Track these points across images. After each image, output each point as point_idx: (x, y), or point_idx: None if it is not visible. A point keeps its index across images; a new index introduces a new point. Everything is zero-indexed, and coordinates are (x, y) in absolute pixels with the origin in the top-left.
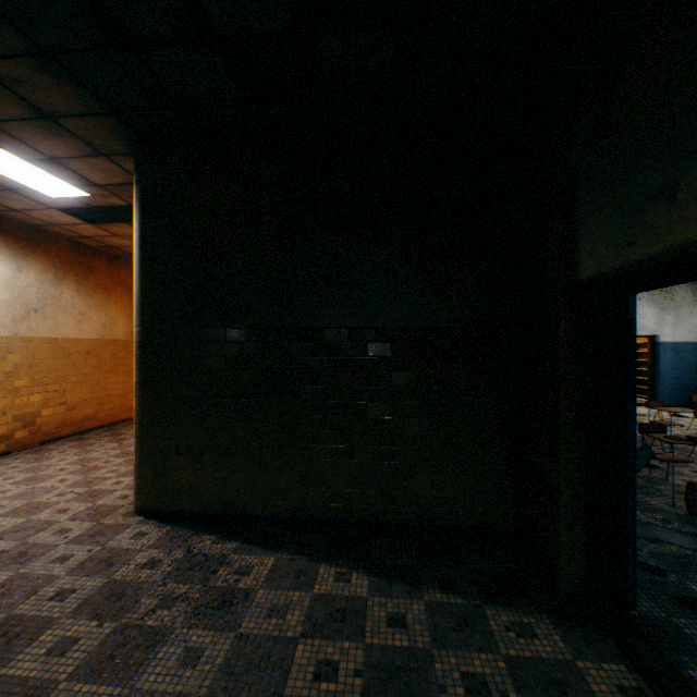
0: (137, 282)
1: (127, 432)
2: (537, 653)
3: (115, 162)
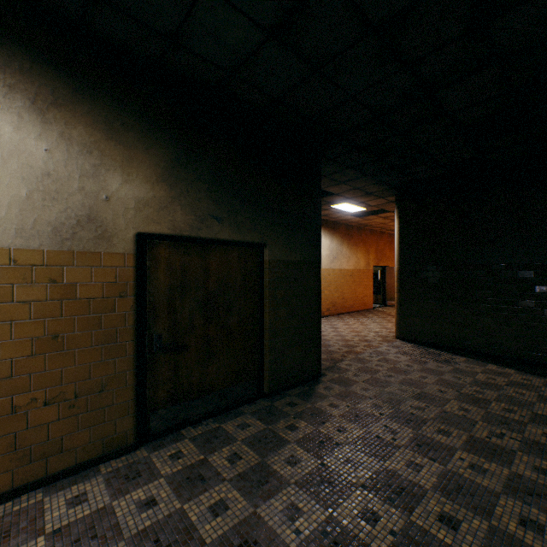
0: (397, 247)
1: (368, 315)
2: None
3: (384, 199)
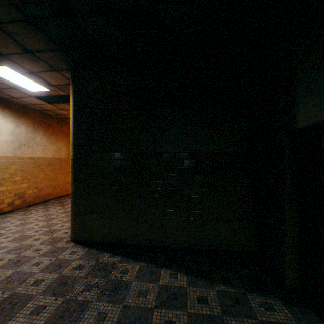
0: (72, 131)
1: (66, 201)
2: (277, 320)
3: (62, 74)
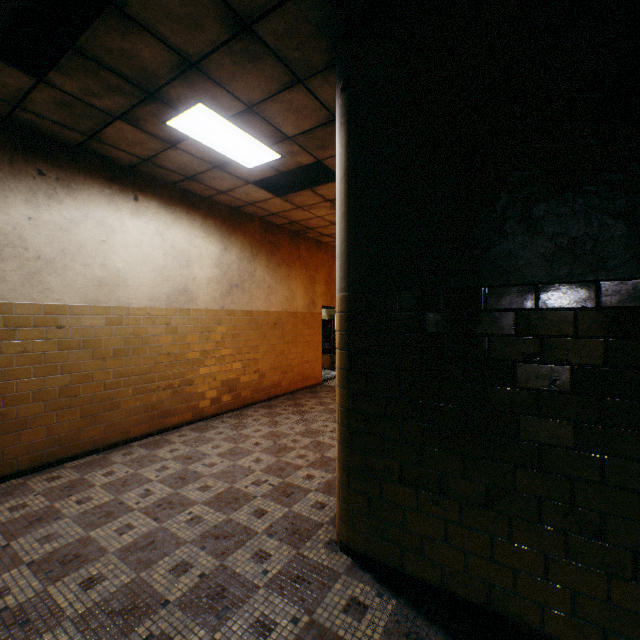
0: (342, 229)
1: (306, 404)
2: None
3: (310, 91)
